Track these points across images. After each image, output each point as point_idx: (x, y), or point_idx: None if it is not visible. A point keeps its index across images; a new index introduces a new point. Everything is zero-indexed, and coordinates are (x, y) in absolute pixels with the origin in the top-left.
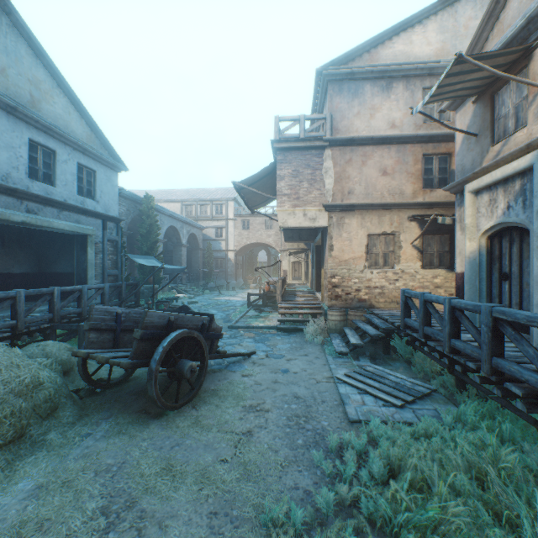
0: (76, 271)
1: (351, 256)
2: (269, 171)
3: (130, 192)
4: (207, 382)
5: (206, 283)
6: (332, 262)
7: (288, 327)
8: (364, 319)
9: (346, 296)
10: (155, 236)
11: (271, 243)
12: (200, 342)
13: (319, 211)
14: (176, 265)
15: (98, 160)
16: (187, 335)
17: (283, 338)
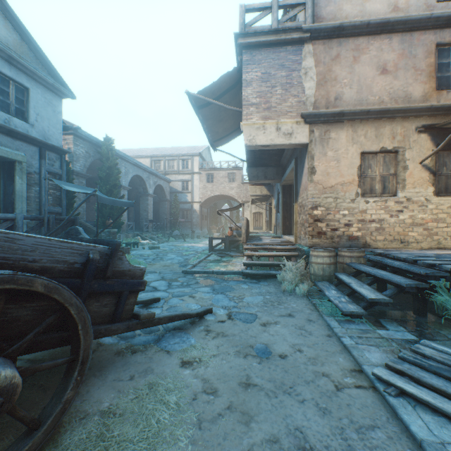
0: (2, 204)
1: (339, 181)
2: (232, 83)
3: (89, 134)
4: (104, 381)
5: (172, 232)
6: (313, 189)
7: (257, 272)
8: (363, 261)
9: (332, 232)
10: (115, 179)
11: (234, 195)
12: (62, 304)
13: (297, 124)
14: (142, 213)
15: (32, 77)
16: (4, 288)
17: (251, 287)
